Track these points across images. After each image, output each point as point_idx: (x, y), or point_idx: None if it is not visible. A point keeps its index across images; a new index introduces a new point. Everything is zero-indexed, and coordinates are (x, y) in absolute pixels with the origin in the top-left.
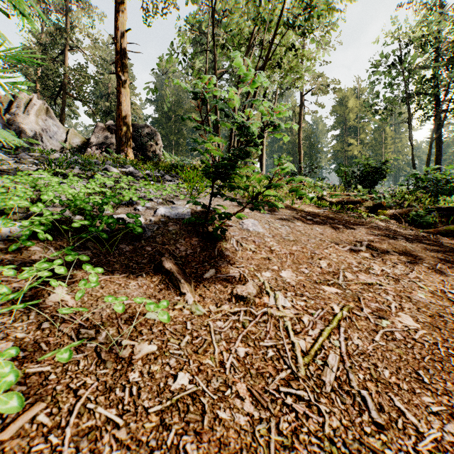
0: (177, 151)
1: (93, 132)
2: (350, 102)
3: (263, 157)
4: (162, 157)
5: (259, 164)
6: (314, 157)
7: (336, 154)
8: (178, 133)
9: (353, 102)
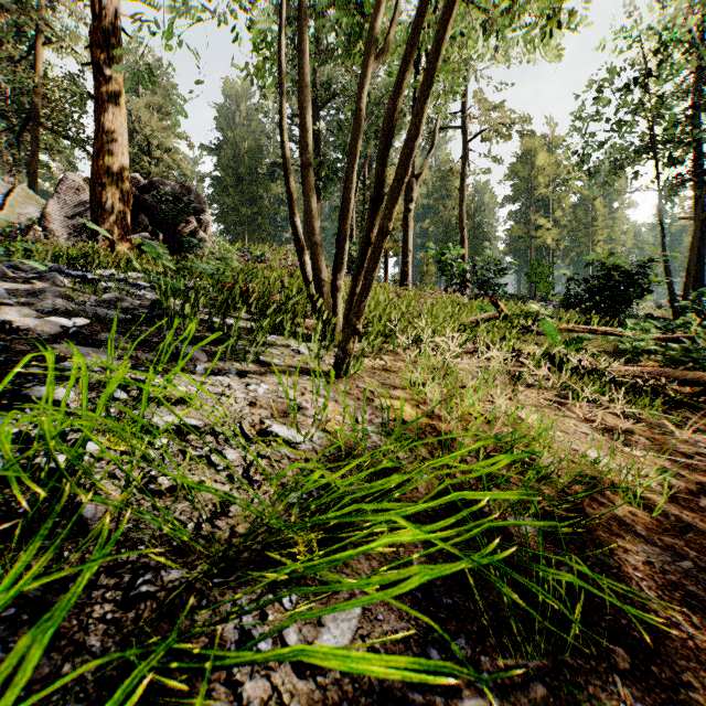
0: (254, 234)
1: (56, 191)
2: (539, 158)
3: (409, 249)
4: (209, 245)
5: (402, 262)
6: (481, 248)
7: (516, 243)
8: (255, 203)
9: (545, 158)
